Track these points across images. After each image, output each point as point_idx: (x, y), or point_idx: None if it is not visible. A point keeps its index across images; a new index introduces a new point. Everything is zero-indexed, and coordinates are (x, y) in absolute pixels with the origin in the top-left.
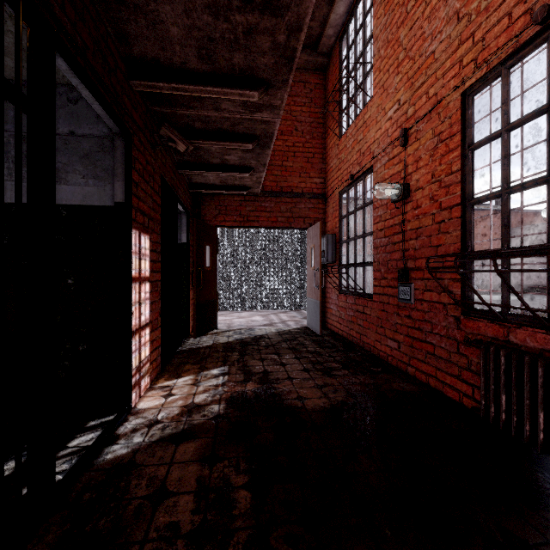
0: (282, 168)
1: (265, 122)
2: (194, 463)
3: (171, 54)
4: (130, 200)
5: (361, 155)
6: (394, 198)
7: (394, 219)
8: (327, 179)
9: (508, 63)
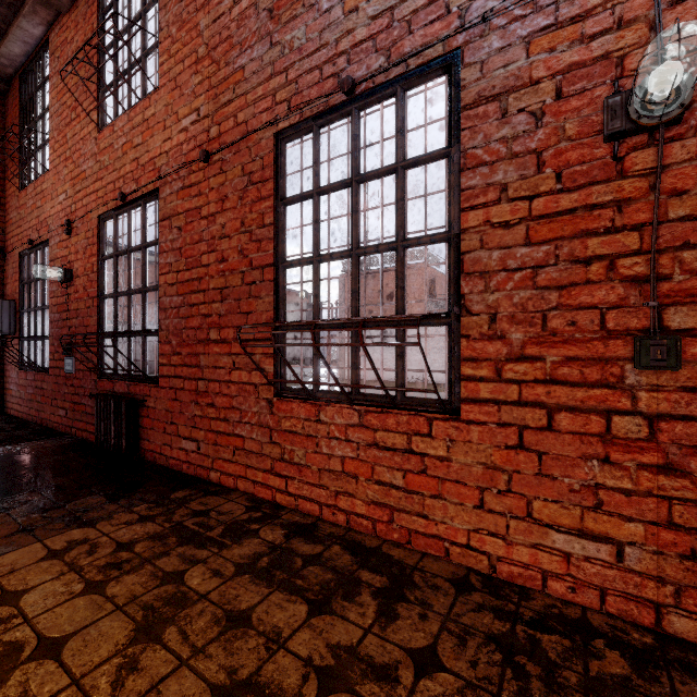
0: None
1: None
2: None
3: None
4: None
5: (40, 223)
6: (60, 279)
7: (64, 298)
8: (7, 230)
9: (115, 212)
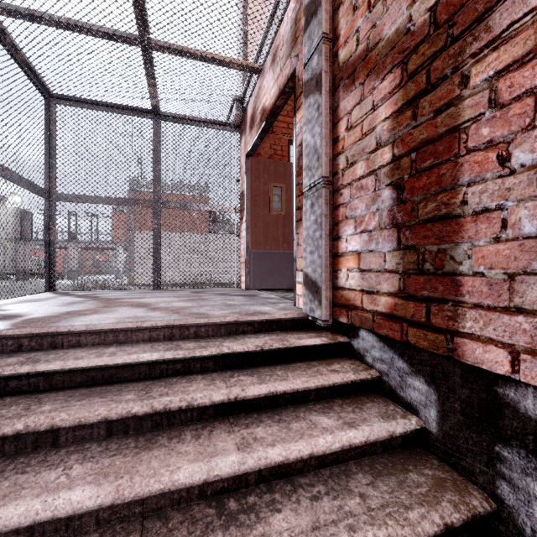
0: None
1: None
2: None
3: None
4: None
5: None
6: None
7: None
8: None
9: None
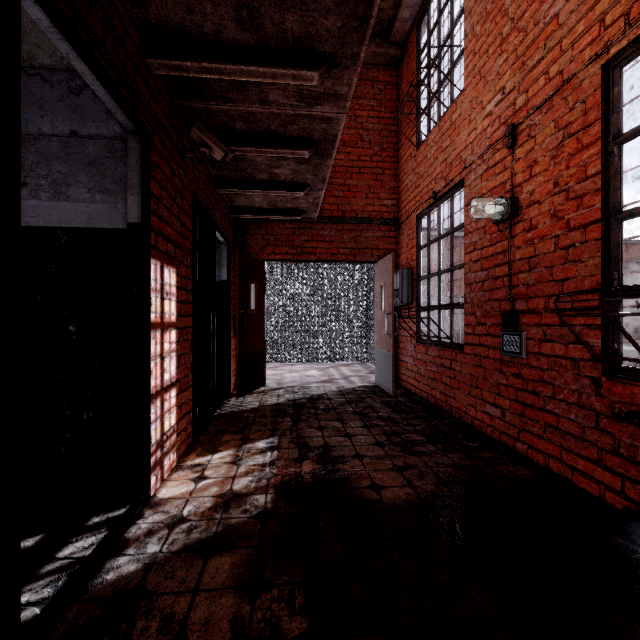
0: (344, 187)
1: (327, 119)
2: (229, 592)
3: (200, 18)
4: (147, 220)
5: (447, 167)
6: (497, 217)
7: (495, 246)
8: (401, 200)
9: None
